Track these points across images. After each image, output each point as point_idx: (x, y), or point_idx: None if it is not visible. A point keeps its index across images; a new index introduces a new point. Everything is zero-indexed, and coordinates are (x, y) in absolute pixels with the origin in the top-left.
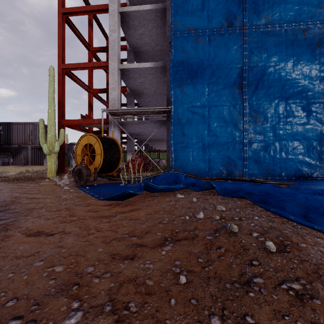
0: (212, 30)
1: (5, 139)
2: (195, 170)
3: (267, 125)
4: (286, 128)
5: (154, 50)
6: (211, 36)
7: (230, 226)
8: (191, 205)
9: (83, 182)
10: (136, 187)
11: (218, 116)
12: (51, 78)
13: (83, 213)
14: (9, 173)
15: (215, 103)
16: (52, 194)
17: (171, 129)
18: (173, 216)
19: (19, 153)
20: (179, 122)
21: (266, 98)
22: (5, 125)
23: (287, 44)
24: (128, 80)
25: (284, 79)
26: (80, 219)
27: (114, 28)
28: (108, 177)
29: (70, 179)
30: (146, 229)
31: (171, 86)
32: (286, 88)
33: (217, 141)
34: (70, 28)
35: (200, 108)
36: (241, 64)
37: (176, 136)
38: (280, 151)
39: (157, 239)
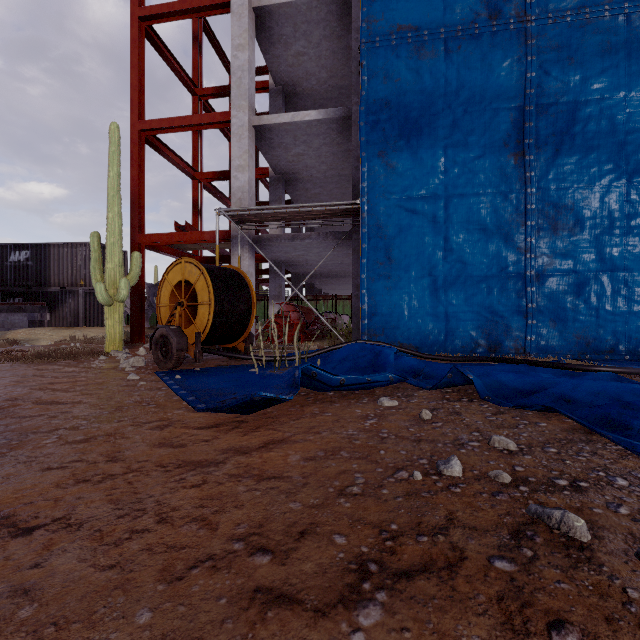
0: (454, 27)
1: (36, 277)
2: (416, 339)
3: (582, 237)
4: (629, 242)
5: (326, 88)
6: (452, 42)
7: (562, 520)
8: (419, 430)
9: (171, 364)
10: (284, 376)
11: (467, 219)
12: (113, 147)
13: (143, 452)
14: (40, 342)
15: (460, 189)
16: (96, 393)
17: (362, 249)
18: (377, 470)
19: (62, 302)
20: (380, 233)
21: (579, 175)
22: (36, 248)
23: (630, 50)
24: (272, 151)
25: (623, 129)
26: (130, 471)
27: (241, 42)
28: (224, 353)
29: (150, 356)
30: (300, 519)
31: (362, 156)
32: (628, 151)
33: (466, 274)
34: (156, 48)
35: (426, 201)
36: (521, 100)
37: (373, 264)
38: (614, 296)
39: (335, 567)
